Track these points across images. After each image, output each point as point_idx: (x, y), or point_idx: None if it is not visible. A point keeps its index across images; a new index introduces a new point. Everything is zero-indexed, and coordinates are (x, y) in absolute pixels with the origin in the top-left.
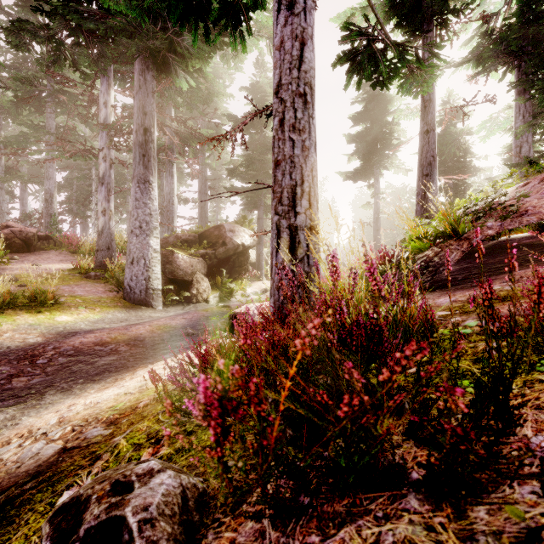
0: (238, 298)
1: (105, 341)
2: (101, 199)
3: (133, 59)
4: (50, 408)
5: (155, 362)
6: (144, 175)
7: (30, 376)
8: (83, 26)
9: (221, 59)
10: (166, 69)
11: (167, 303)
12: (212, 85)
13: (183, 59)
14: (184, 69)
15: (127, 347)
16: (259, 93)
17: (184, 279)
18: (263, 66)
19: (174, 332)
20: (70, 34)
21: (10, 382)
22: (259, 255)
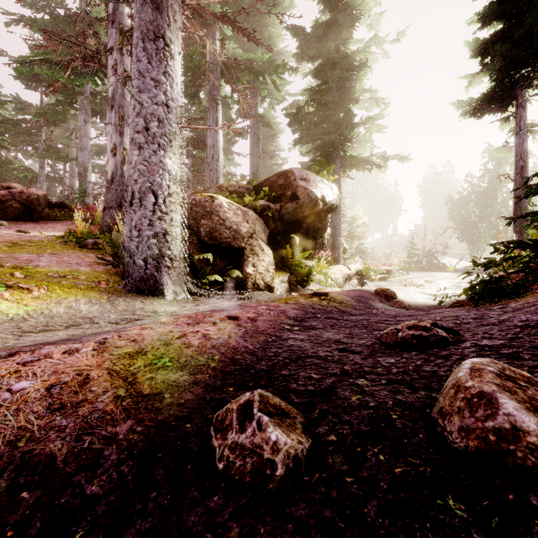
0: (315, 286)
1: None
2: (110, 131)
3: None
4: None
5: None
6: (154, 25)
7: None
8: None
9: None
10: None
11: (201, 286)
12: None
13: None
14: None
15: None
16: None
17: (231, 245)
18: None
19: (179, 412)
20: None
21: None
22: (335, 228)
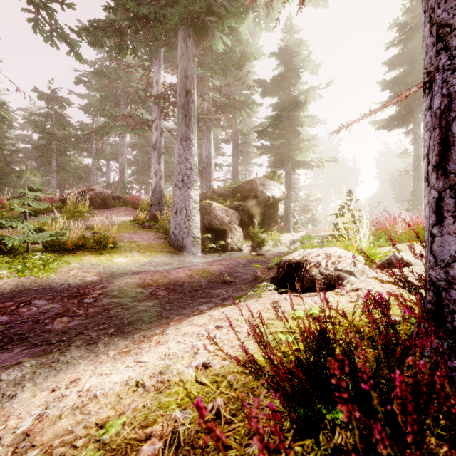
0: (268, 248)
1: (147, 284)
2: (154, 162)
3: (177, 29)
4: (59, 374)
5: (191, 315)
6: (186, 133)
7: (71, 318)
8: (138, 13)
9: (253, 21)
10: (204, 34)
11: (205, 250)
12: (244, 48)
13: (219, 21)
14: (220, 33)
15: (165, 291)
16: (287, 54)
17: (220, 228)
18: (290, 29)
19: (212, 279)
20: (130, 24)
21: (53, 322)
22: (287, 208)
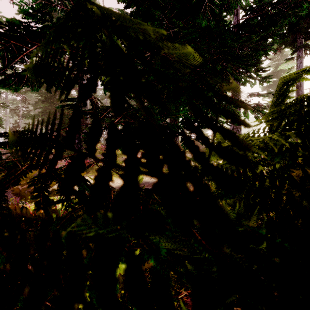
0: None
1: None
2: None
3: None
4: None
5: None
6: None
7: None
8: None
9: None
10: None
11: None
12: None
13: None
14: None
15: None
16: None
17: None
18: None
19: None
20: None
21: None
22: None
